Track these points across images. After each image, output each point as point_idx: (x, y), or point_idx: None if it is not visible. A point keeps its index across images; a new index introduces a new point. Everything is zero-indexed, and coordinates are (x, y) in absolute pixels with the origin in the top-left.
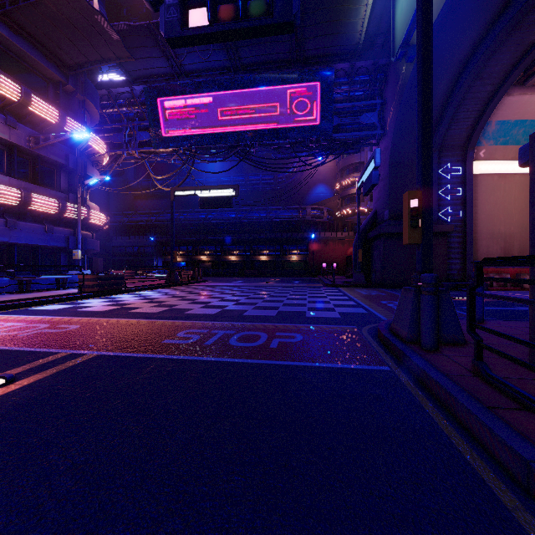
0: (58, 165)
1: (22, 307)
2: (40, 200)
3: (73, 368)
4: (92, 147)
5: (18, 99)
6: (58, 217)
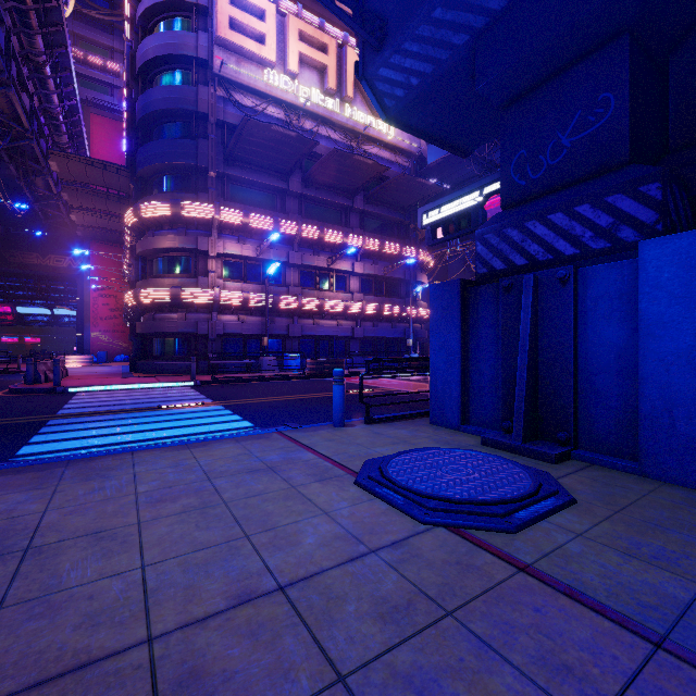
0: (399, 280)
1: (379, 375)
2: (389, 308)
3: (389, 391)
4: (420, 260)
5: (378, 248)
6: (398, 317)
